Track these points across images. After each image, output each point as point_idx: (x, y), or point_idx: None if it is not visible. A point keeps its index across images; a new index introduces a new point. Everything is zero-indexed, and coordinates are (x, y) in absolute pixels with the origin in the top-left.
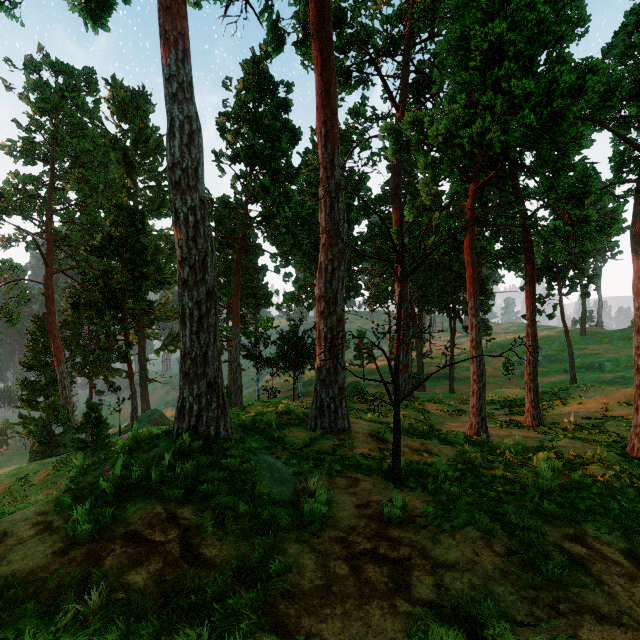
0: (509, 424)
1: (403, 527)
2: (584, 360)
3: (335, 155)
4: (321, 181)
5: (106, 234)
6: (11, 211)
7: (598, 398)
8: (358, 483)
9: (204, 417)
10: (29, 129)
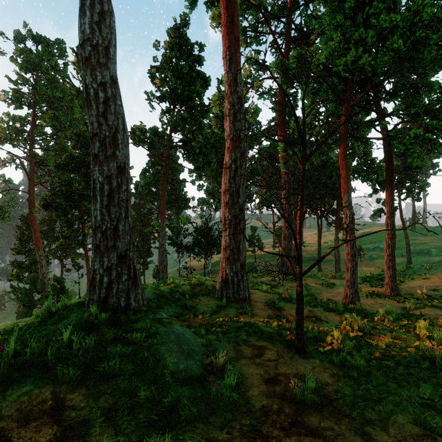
0: (372, 294)
1: (321, 412)
2: (415, 247)
3: (238, 74)
4: (226, 96)
5: (69, 155)
6: (4, 140)
7: (439, 274)
8: (263, 352)
9: (114, 289)
10: (17, 82)
